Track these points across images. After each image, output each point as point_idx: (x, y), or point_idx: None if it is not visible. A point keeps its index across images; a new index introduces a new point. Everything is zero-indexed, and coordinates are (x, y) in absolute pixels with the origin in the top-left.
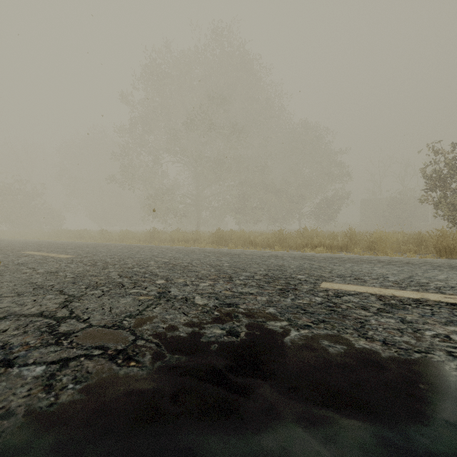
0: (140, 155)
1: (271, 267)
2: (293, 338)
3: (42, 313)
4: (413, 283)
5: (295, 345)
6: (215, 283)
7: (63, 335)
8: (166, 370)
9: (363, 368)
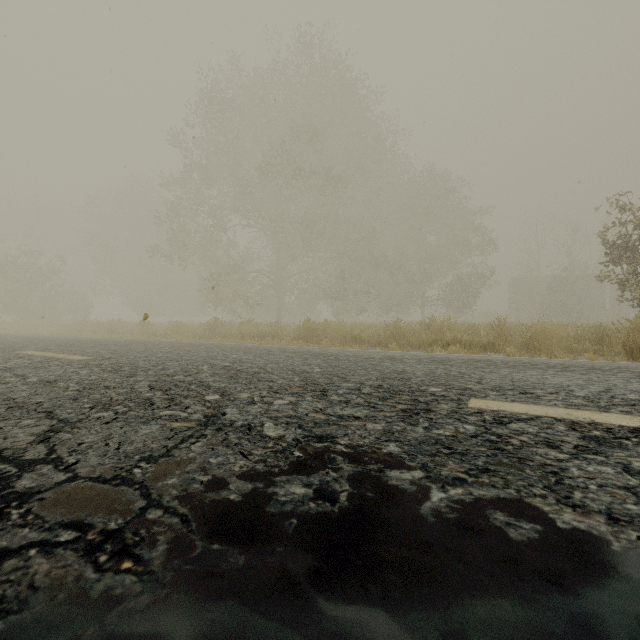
0: (197, 216)
1: (386, 374)
2: (438, 505)
3: (0, 453)
4: (616, 401)
5: (444, 523)
6: (298, 400)
7: (17, 498)
8: (190, 584)
9: (590, 581)
